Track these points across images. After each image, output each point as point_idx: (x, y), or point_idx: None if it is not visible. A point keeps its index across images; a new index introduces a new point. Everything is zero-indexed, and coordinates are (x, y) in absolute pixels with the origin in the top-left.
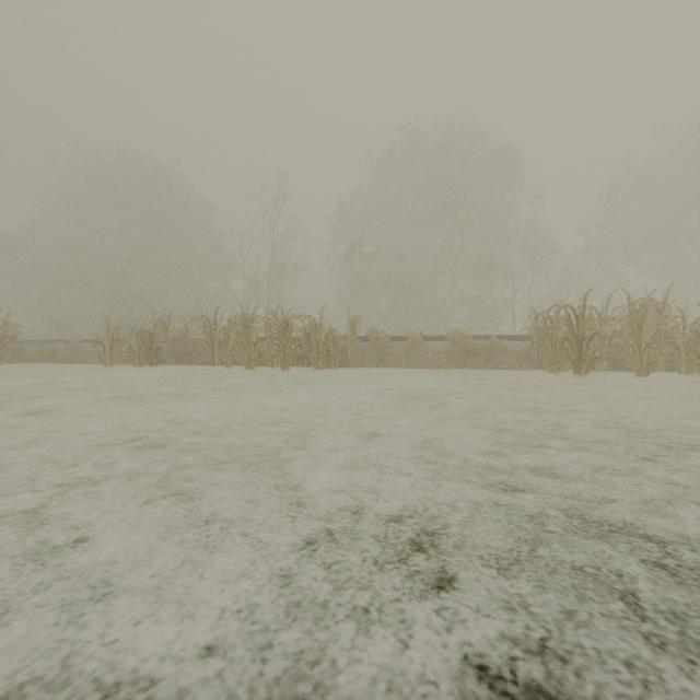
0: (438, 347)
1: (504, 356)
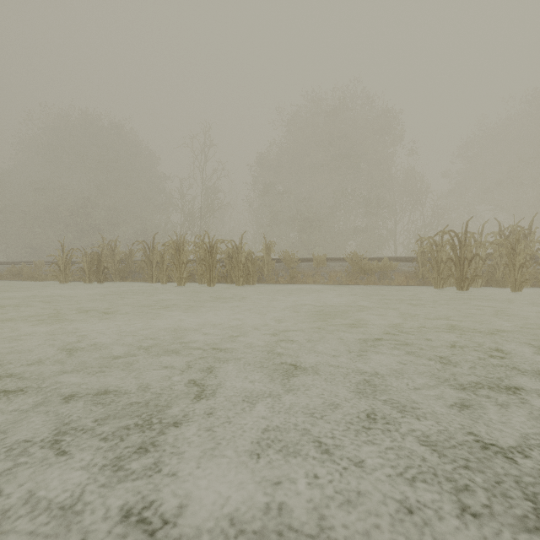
0: (338, 267)
1: (394, 274)
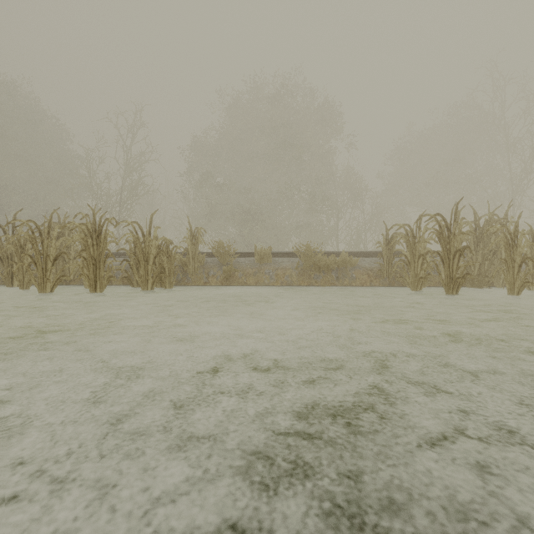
0: (286, 262)
1: (355, 271)
